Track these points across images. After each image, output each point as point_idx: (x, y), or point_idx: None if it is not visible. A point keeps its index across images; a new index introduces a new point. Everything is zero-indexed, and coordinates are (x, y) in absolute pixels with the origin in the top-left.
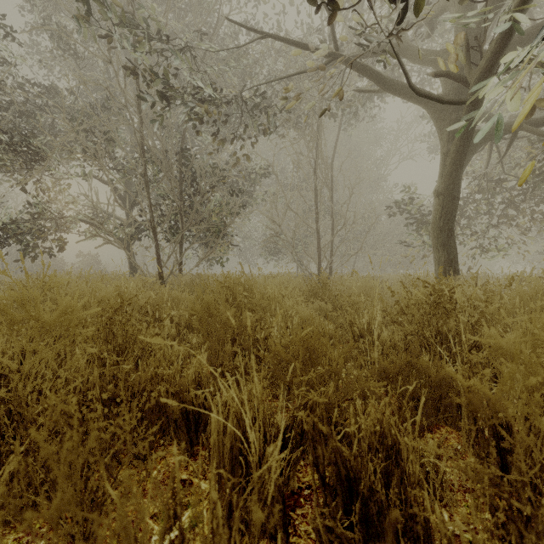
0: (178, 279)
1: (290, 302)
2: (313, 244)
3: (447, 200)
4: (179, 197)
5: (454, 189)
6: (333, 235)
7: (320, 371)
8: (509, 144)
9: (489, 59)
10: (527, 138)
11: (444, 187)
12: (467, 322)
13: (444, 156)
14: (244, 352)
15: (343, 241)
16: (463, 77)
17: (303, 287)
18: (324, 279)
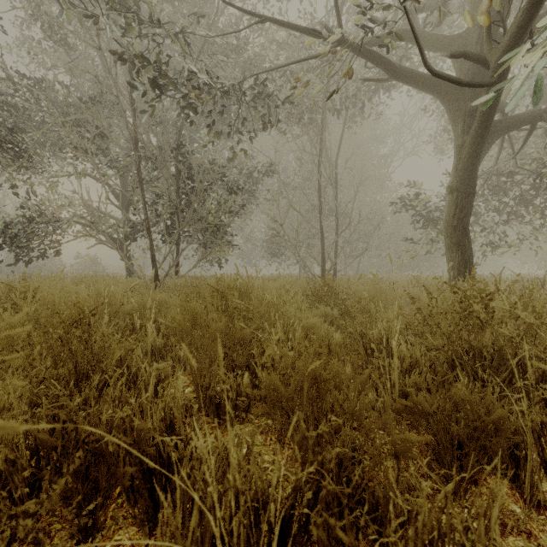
0: (174, 281)
1: (292, 308)
2: (316, 245)
3: (462, 196)
4: (176, 195)
5: (469, 185)
6: (337, 235)
7: (335, 422)
8: (528, 137)
9: (514, 37)
10: (541, 133)
11: (458, 182)
12: (506, 336)
13: (458, 149)
14: (237, 370)
15: (348, 242)
16: (483, 59)
17: (306, 291)
18: (329, 281)
